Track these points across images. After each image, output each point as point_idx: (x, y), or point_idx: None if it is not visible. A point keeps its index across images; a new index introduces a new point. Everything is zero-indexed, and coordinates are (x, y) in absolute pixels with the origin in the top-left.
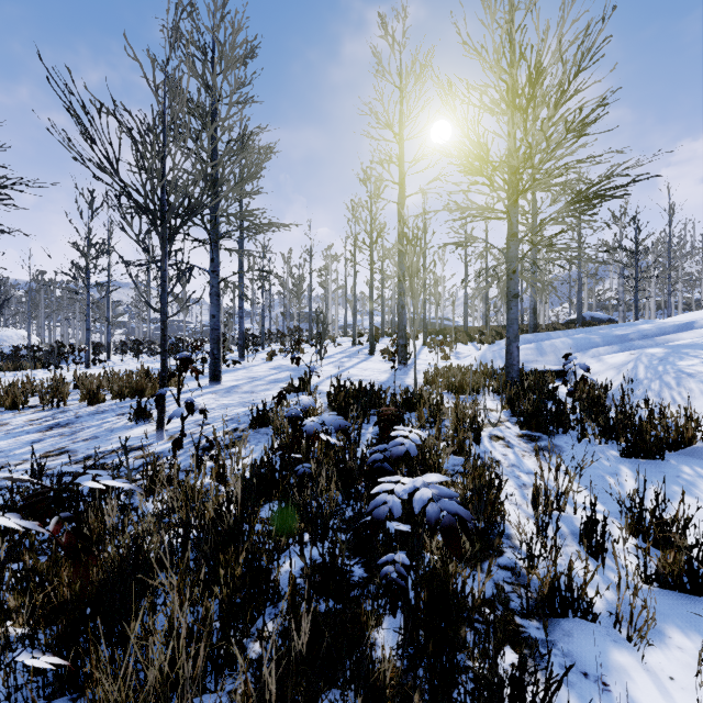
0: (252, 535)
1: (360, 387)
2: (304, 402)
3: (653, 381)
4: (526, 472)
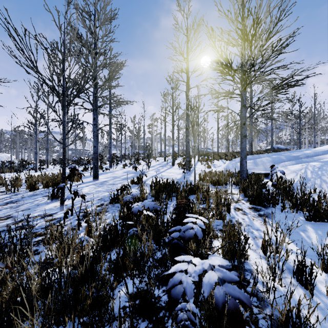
0: (100, 274)
1: (167, 182)
2: (134, 193)
3: (316, 179)
4: (256, 229)
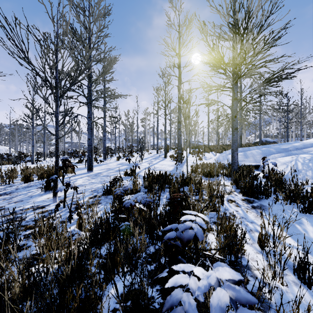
0: (89, 272)
1: (160, 173)
2: (125, 185)
3: (307, 171)
4: (250, 222)
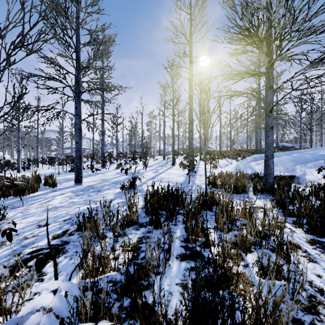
0: None
1: (168, 190)
2: None
3: None
4: None
